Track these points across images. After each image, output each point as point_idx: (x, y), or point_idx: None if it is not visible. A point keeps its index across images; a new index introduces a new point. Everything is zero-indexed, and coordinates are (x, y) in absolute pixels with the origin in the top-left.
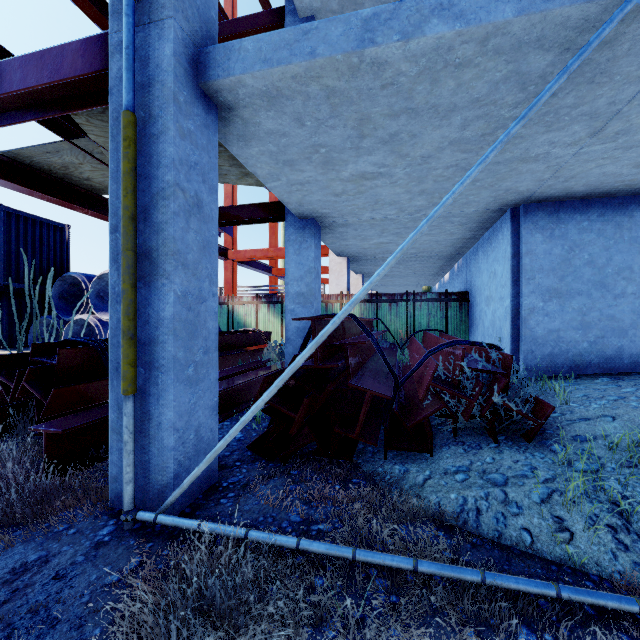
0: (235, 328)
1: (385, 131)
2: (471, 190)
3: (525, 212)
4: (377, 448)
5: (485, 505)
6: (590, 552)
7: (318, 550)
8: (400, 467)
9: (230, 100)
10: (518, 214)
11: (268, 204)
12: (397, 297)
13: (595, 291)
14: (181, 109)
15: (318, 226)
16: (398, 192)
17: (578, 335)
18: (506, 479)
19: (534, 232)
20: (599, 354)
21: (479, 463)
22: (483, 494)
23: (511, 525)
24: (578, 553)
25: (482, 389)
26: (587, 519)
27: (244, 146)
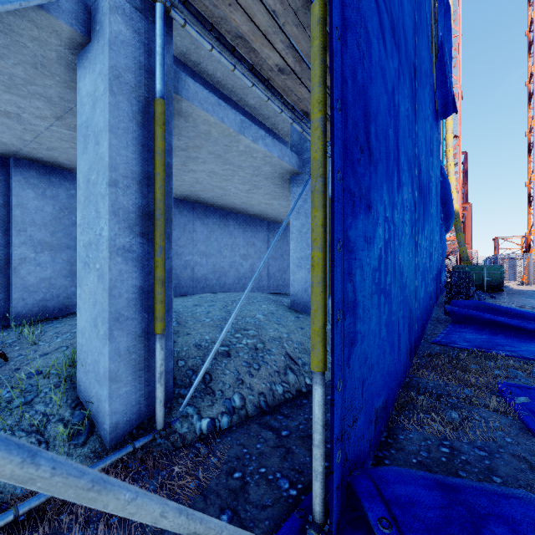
0: None
1: None
2: None
3: (16, 165)
4: None
5: None
6: None
7: None
8: None
9: None
10: (9, 165)
11: None
12: None
13: None
14: None
15: None
16: None
17: (68, 281)
18: None
19: (26, 187)
20: None
21: None
22: None
23: None
24: None
25: None
26: None
27: None
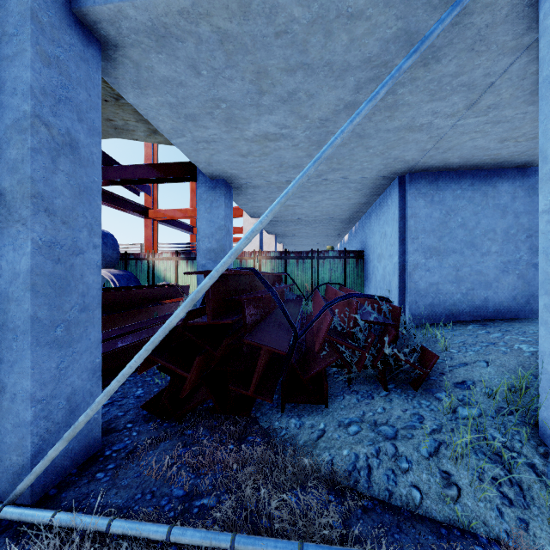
0: (155, 282)
1: (283, 88)
2: (365, 157)
3: (410, 180)
4: (276, 400)
5: (376, 461)
6: (477, 510)
7: (192, 540)
8: (296, 421)
9: (114, 35)
10: (404, 182)
11: (180, 164)
12: (303, 254)
13: (467, 250)
14: (44, 31)
15: (229, 187)
16: (300, 155)
17: (453, 287)
18: (396, 431)
19: (418, 198)
20: (470, 304)
21: (371, 414)
22: (374, 449)
23: (401, 483)
24: (466, 512)
25: (374, 341)
26: (473, 472)
27: (140, 94)
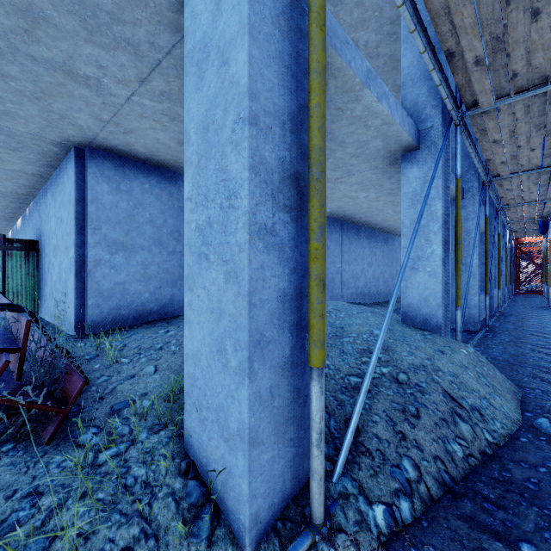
0: None
1: None
2: (5, 91)
3: (91, 156)
4: None
5: None
6: None
7: None
8: None
9: None
10: (84, 156)
11: None
12: None
13: (155, 247)
14: None
15: None
16: None
17: (142, 287)
18: None
19: (101, 180)
20: (158, 302)
21: None
22: None
23: None
24: None
25: None
26: None
27: None
